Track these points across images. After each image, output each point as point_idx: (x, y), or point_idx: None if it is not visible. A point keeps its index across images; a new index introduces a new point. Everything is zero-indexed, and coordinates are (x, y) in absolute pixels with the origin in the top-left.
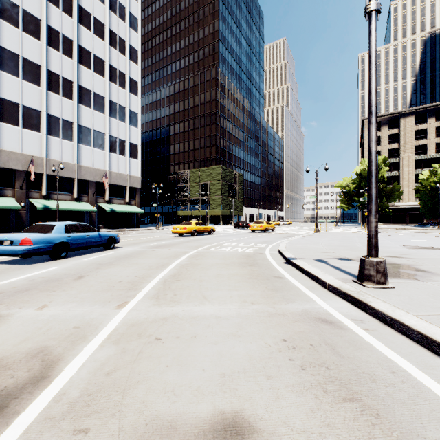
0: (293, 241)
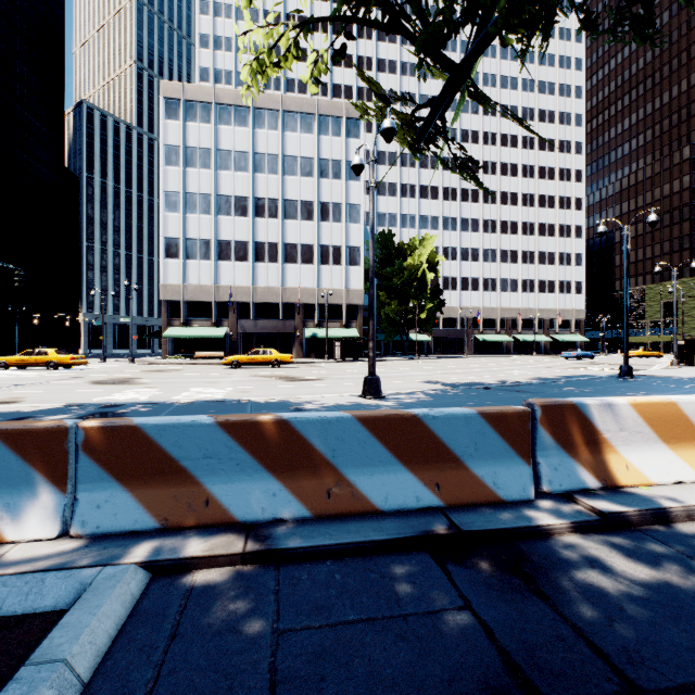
0: None
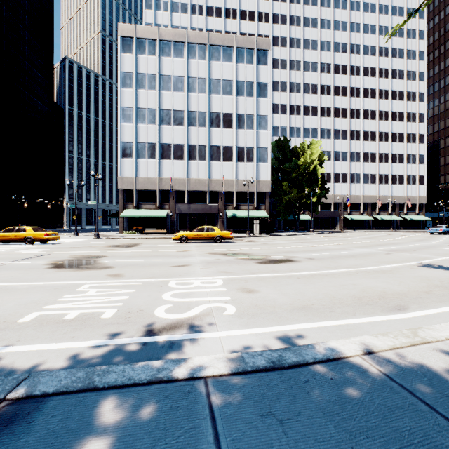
0: None
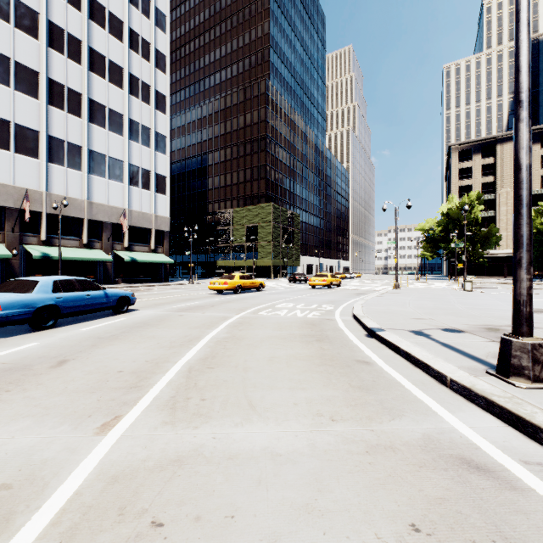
0: (370, 301)
